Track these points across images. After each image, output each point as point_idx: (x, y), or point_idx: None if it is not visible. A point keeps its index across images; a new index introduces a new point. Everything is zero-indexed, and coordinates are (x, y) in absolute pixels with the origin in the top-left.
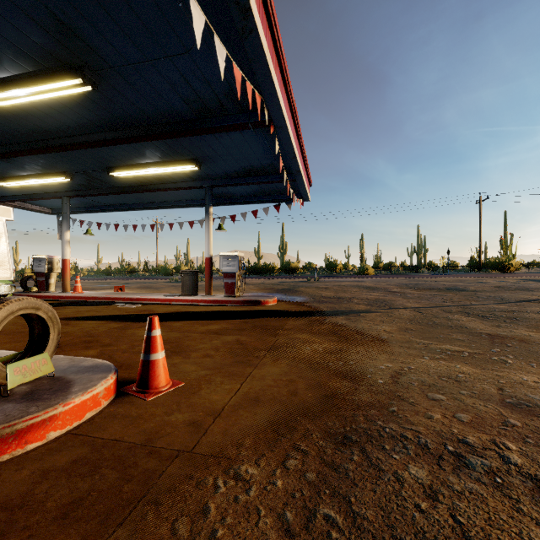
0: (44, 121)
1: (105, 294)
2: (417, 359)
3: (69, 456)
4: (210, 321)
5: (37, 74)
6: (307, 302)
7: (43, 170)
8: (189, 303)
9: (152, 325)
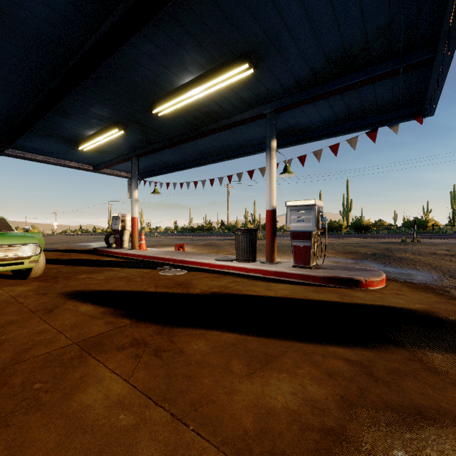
0: (39, 18)
1: (162, 252)
2: None
3: None
4: (270, 346)
5: None
6: (449, 286)
7: (101, 125)
8: (243, 272)
9: None
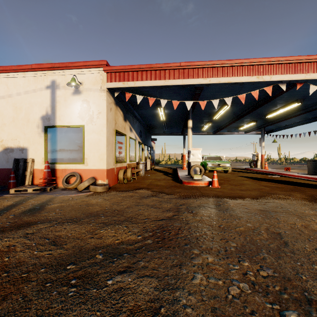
0: (232, 113)
1: (275, 170)
2: (306, 207)
3: (192, 187)
4: (280, 184)
5: (221, 107)
6: None
7: (247, 122)
8: (307, 179)
9: (214, 172)
